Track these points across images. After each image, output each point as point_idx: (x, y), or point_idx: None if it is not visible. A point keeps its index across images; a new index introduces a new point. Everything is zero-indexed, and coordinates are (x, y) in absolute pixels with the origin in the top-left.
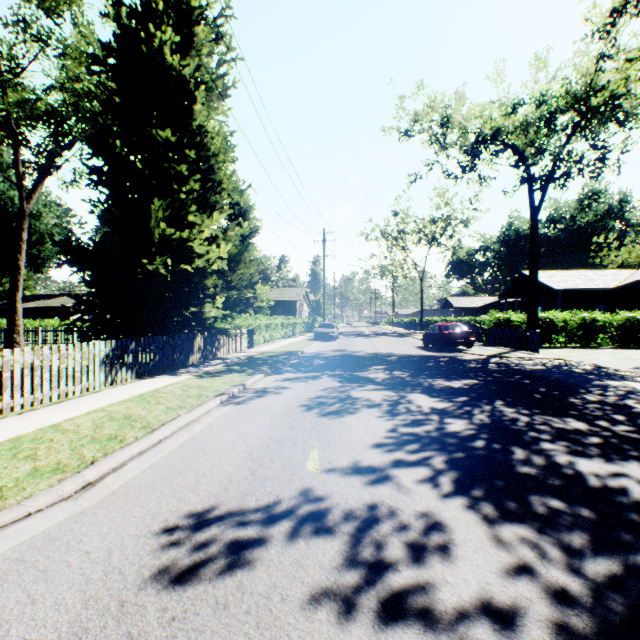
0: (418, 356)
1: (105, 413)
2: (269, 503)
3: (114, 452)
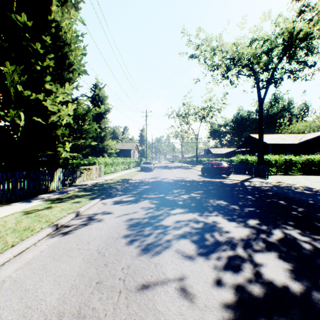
0: (202, 181)
1: None
2: None
3: None
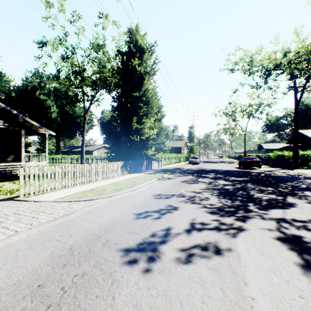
0: (232, 170)
1: (127, 180)
2: (172, 194)
3: (136, 186)
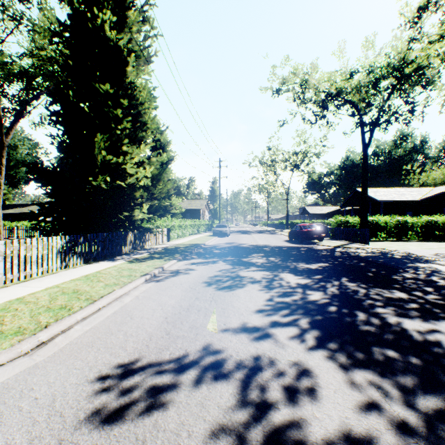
0: (286, 247)
1: (59, 289)
2: (179, 356)
3: (63, 318)
